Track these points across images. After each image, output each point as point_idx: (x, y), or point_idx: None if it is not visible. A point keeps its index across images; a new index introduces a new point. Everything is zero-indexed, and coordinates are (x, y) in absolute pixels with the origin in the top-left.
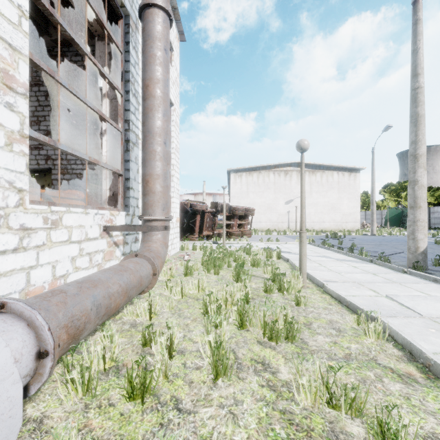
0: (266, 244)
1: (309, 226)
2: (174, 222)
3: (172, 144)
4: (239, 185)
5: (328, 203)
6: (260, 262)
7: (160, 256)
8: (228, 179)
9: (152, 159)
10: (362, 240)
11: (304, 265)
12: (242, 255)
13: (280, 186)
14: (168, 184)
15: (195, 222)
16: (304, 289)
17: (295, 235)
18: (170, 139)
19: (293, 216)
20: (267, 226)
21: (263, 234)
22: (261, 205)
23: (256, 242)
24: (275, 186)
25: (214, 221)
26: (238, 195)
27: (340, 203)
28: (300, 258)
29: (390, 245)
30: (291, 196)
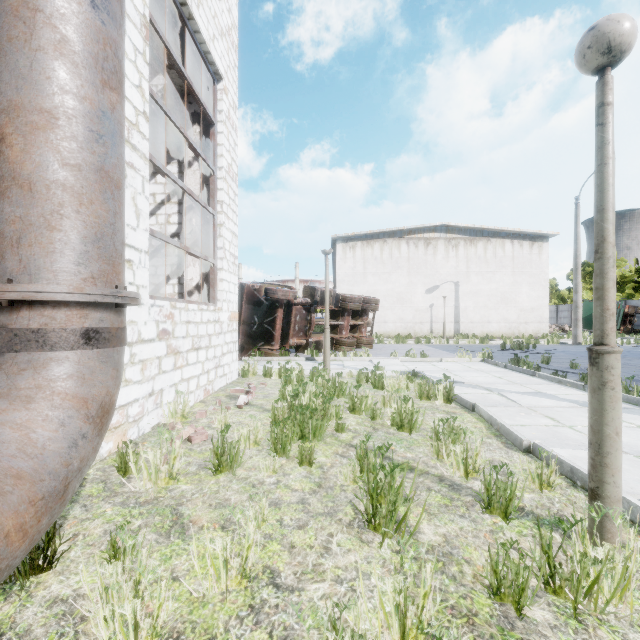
0: (404, 362)
1: (465, 329)
2: (223, 321)
3: (220, 159)
4: (351, 262)
5: (497, 292)
6: (416, 420)
7: (28, 472)
8: (333, 253)
9: (20, 39)
10: (572, 355)
11: (618, 471)
12: (368, 396)
13: (418, 264)
14: (105, 164)
15: (274, 322)
16: (616, 555)
17: (445, 344)
18: (214, 150)
19: (438, 313)
20: (396, 329)
21: (392, 343)
22: (387, 295)
23: (384, 358)
24: (409, 264)
25: (308, 319)
26: (349, 279)
27: (516, 291)
28: (597, 445)
29: (637, 365)
30: (435, 281)
